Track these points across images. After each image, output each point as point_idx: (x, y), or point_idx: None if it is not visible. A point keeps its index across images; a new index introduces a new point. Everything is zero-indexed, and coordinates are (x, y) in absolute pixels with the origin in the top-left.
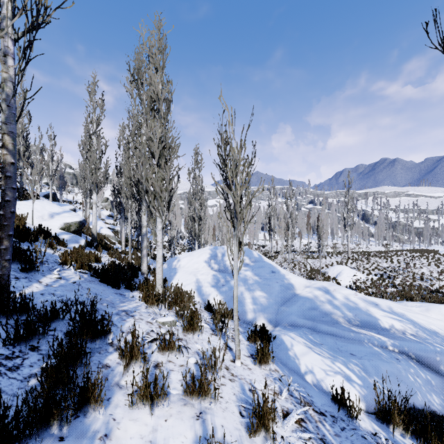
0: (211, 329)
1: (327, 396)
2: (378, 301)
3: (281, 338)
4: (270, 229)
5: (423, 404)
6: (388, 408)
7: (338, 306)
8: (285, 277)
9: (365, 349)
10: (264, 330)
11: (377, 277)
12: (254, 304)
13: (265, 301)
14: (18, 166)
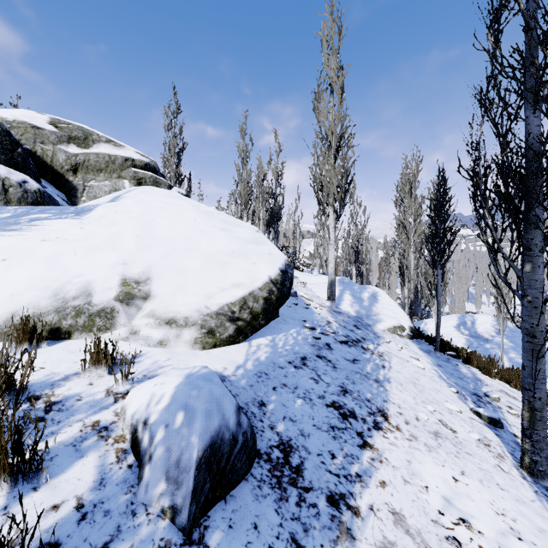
0: None
1: None
2: None
3: None
4: None
5: None
6: None
7: None
8: None
9: None
10: None
11: None
12: (510, 362)
13: (520, 361)
14: (295, 248)
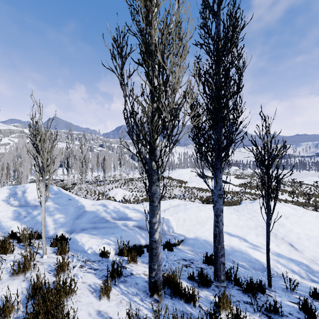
0: (19, 248)
1: (98, 255)
2: (129, 205)
3: (74, 238)
4: (68, 167)
5: (138, 243)
6: (123, 248)
7: (110, 212)
8: (79, 202)
9: (119, 229)
10: (63, 237)
11: (136, 193)
12: (55, 224)
13: (63, 220)
14: None
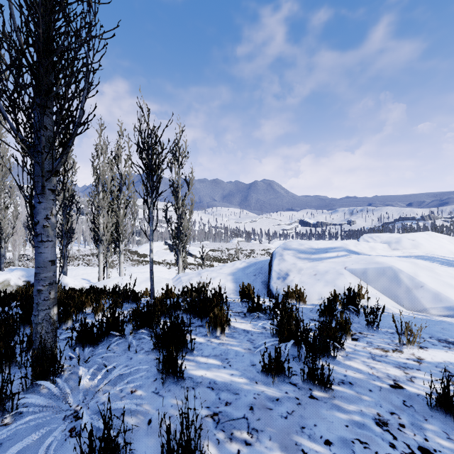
0: None
1: None
2: None
3: None
4: None
5: None
6: None
7: None
8: None
9: None
10: None
11: None
12: None
13: None
14: None
